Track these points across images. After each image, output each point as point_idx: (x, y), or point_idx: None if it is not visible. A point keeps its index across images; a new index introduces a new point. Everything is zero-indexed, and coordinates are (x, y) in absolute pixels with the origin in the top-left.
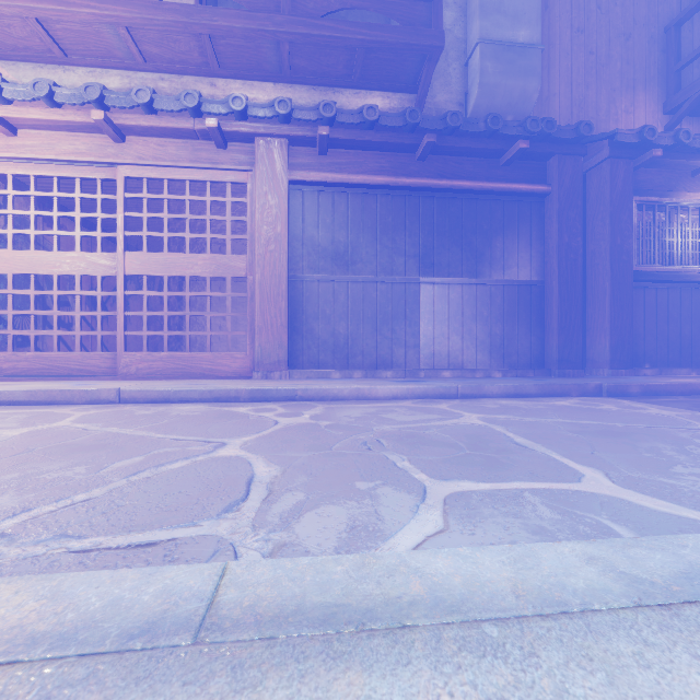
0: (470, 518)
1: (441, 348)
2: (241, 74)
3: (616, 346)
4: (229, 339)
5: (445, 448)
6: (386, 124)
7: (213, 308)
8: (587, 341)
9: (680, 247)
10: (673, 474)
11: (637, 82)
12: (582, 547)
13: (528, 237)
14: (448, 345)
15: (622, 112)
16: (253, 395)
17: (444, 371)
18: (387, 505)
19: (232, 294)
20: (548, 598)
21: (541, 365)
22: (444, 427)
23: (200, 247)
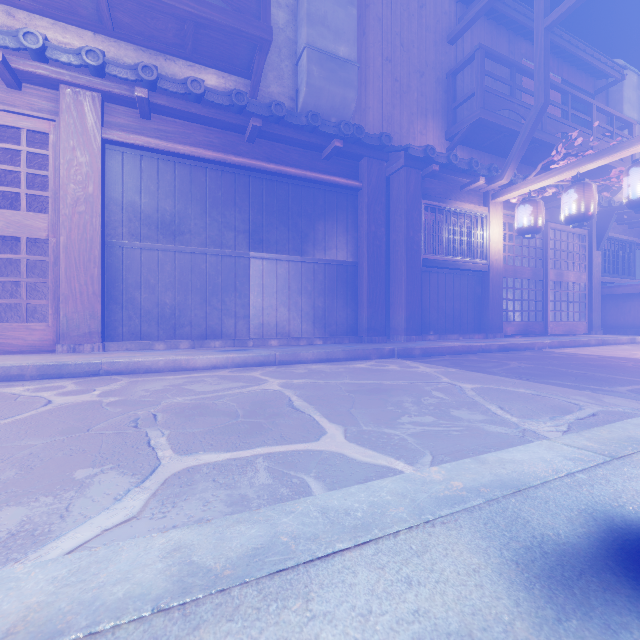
0: (177, 498)
1: (270, 318)
2: (49, 12)
3: (409, 317)
4: (23, 308)
5: (220, 418)
6: (213, 100)
7: (37, 274)
8: (391, 313)
9: (453, 242)
10: (397, 424)
11: (428, 111)
12: (184, 534)
13: (345, 224)
14: (277, 315)
15: (418, 132)
16: (43, 371)
17: (272, 340)
18: (91, 496)
19: (28, 257)
20: (48, 629)
21: (356, 333)
22: (239, 395)
23: (9, 202)
